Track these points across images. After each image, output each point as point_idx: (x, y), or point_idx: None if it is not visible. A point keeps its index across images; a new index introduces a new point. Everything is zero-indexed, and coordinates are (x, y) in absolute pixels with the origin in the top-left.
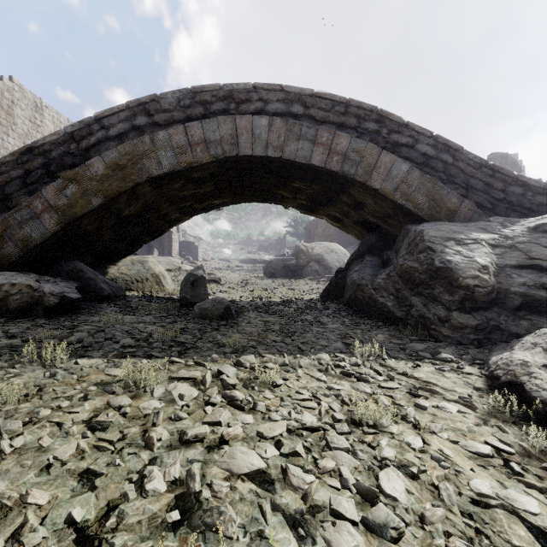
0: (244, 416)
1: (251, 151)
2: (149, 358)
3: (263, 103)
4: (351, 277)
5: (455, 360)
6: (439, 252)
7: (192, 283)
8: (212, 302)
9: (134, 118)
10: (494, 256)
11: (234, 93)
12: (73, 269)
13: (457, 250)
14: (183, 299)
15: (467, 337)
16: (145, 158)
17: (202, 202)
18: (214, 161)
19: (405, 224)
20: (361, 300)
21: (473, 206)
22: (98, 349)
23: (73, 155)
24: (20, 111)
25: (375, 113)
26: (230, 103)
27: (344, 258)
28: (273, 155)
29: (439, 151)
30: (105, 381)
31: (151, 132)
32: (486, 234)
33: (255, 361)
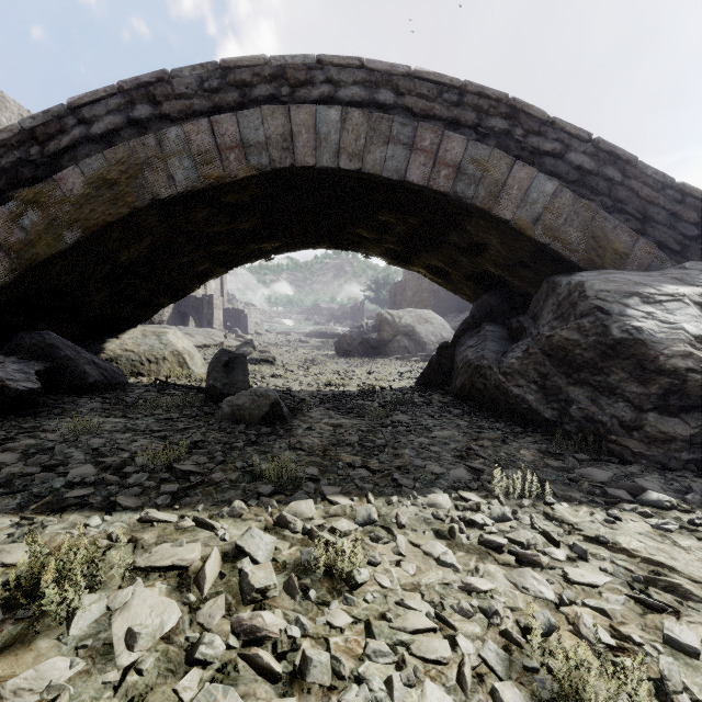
0: None
1: (314, 160)
2: (110, 511)
3: (333, 87)
4: (464, 355)
5: (675, 503)
6: (617, 315)
7: (226, 364)
8: (251, 396)
9: (131, 107)
10: None
11: (288, 70)
12: (40, 343)
13: (648, 312)
14: (210, 389)
15: (675, 456)
16: (148, 170)
17: (244, 245)
18: (257, 176)
19: (546, 276)
20: (481, 390)
21: (653, 247)
22: (18, 492)
23: (34, 163)
24: None
25: (504, 104)
26: (281, 86)
27: (442, 330)
28: (347, 166)
29: (602, 163)
30: None
31: (158, 129)
32: (686, 287)
33: (315, 514)
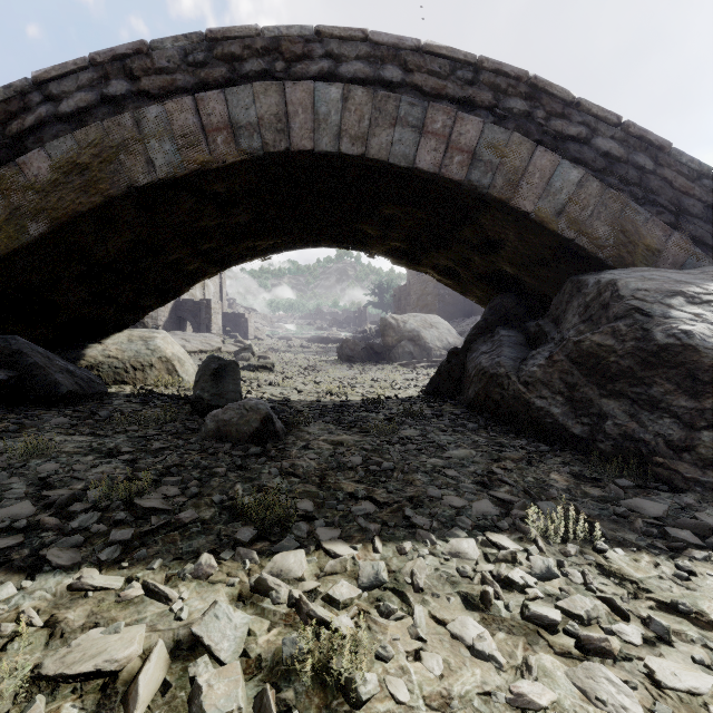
0: None
1: (312, 144)
2: (35, 572)
3: (333, 62)
4: (477, 362)
5: None
6: (660, 317)
7: (215, 372)
8: (239, 410)
9: (105, 82)
10: None
11: (282, 43)
12: (4, 349)
13: (696, 313)
14: (197, 400)
15: None
16: (125, 153)
17: (238, 242)
18: (248, 161)
19: (568, 275)
20: (497, 401)
21: (689, 243)
22: None
23: None
24: None
25: (524, 82)
26: (275, 61)
27: (448, 335)
28: (349, 150)
29: (632, 150)
30: None
31: (136, 107)
32: None
33: (307, 571)
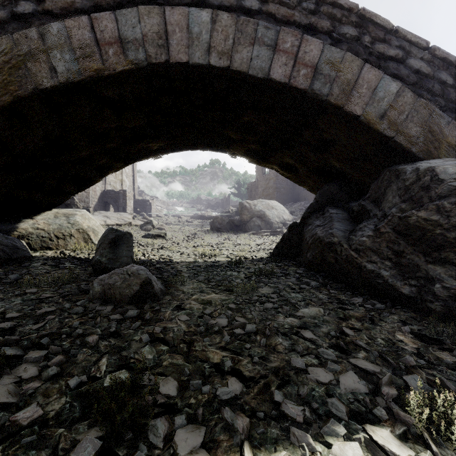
0: None
1: (187, 57)
2: None
3: None
4: (313, 233)
5: None
6: None
7: (112, 241)
8: (122, 275)
9: (15, 2)
10: None
11: None
12: None
13: None
14: (96, 263)
15: None
16: (31, 61)
17: (134, 143)
18: (134, 70)
19: (383, 167)
20: (332, 263)
21: None
22: None
23: None
24: None
25: (355, 13)
26: None
27: (284, 214)
28: (217, 63)
29: (436, 68)
30: None
31: (41, 23)
32: None
33: None
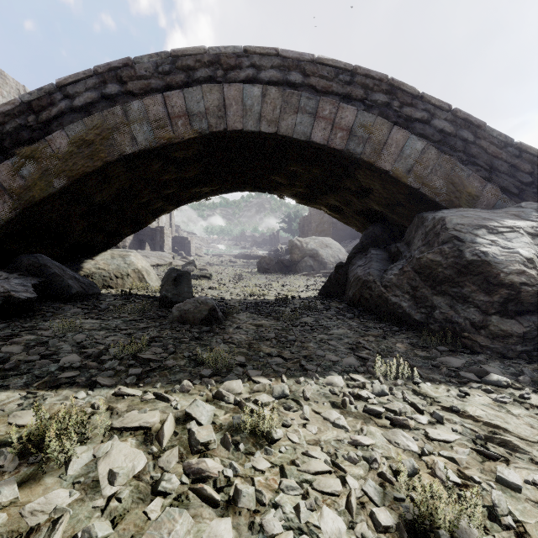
0: (216, 526)
1: (242, 126)
2: (92, 388)
3: (256, 70)
4: (355, 272)
5: (511, 383)
6: (469, 242)
7: (175, 279)
8: (194, 303)
9: (104, 86)
10: (536, 247)
11: (222, 58)
12: (35, 263)
13: (492, 240)
14: (163, 298)
15: (512, 348)
16: (117, 133)
17: (188, 189)
18: (199, 137)
19: (417, 212)
20: (367, 299)
21: (498, 191)
22: (24, 374)
23: (30, 128)
24: (2, 98)
25: (385, 82)
26: (217, 70)
27: (339, 253)
28: (266, 130)
29: (459, 128)
30: (0, 439)
31: (124, 102)
32: (522, 221)
33: (243, 390)
